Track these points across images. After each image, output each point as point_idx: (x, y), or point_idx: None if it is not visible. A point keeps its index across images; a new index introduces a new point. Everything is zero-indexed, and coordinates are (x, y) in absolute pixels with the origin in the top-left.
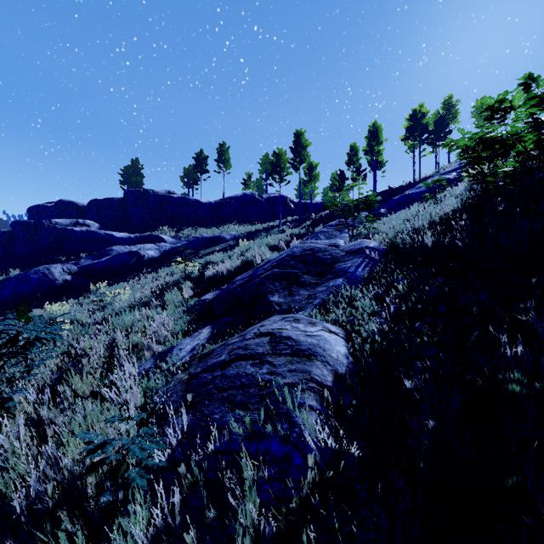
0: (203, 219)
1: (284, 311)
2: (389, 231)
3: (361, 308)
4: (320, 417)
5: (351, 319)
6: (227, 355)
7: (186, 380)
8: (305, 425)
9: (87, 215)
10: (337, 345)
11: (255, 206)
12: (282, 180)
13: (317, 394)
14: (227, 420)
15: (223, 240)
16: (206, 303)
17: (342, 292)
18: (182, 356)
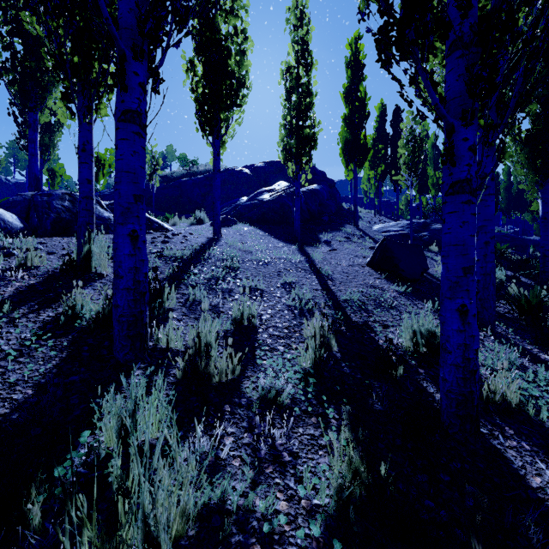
0: None
1: None
2: None
3: None
4: None
5: None
6: None
7: None
8: None
9: None
10: None
11: (2, 187)
12: None
13: None
14: None
15: None
16: None
17: None
18: None
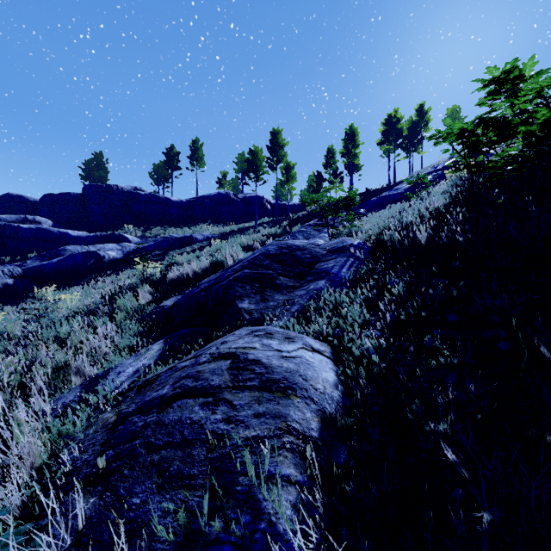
0: (174, 219)
1: (255, 320)
2: (374, 228)
3: (349, 316)
4: (301, 496)
5: (338, 331)
6: (170, 387)
7: (111, 424)
8: (278, 514)
9: (39, 211)
10: (322, 370)
11: (230, 206)
12: (258, 179)
13: (297, 455)
14: (151, 509)
15: (195, 240)
16: (165, 311)
17: (324, 297)
18: (119, 383)
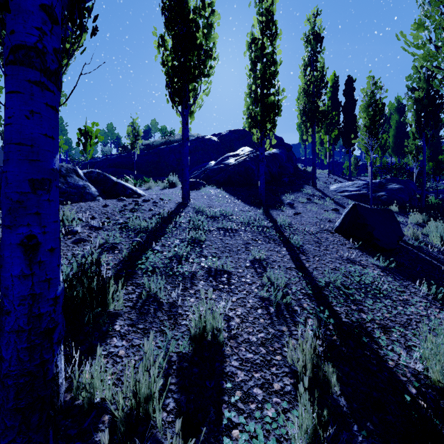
0: None
1: None
2: None
3: None
4: None
5: None
6: None
7: None
8: None
9: None
10: None
11: None
12: None
13: None
14: None
15: None
16: None
17: None
18: None
